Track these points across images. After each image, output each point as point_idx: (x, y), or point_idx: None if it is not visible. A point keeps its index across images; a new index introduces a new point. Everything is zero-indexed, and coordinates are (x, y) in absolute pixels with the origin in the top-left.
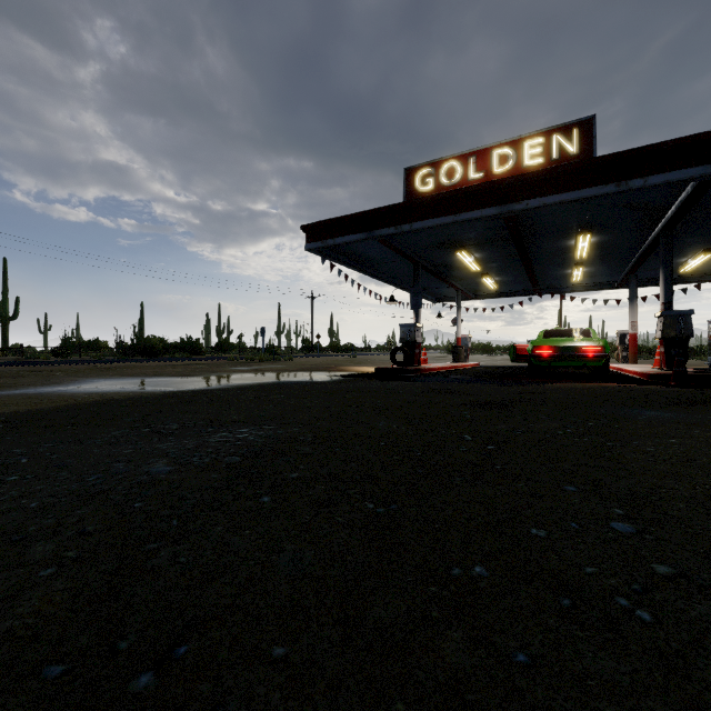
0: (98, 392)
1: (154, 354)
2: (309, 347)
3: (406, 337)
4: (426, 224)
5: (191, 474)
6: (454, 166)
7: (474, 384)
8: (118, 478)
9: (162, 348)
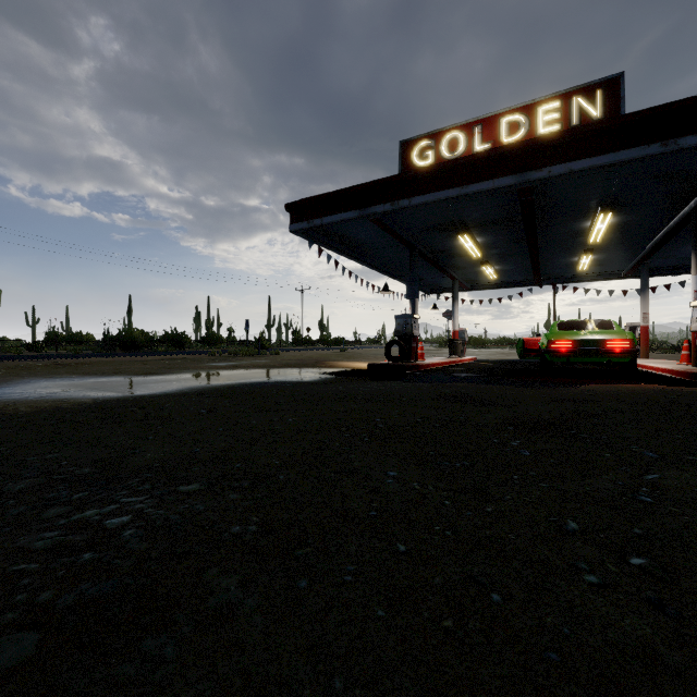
0: (9, 400)
1: (136, 348)
2: (299, 340)
3: (401, 329)
4: (427, 199)
5: None
6: (457, 136)
7: (492, 387)
8: None
9: (145, 341)
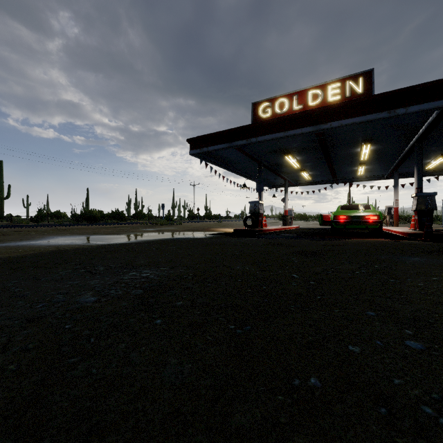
0: (55, 245)
1: (95, 221)
2: (192, 216)
3: (253, 209)
4: (266, 138)
5: (108, 303)
6: (284, 101)
7: (297, 240)
8: (57, 305)
9: (100, 216)
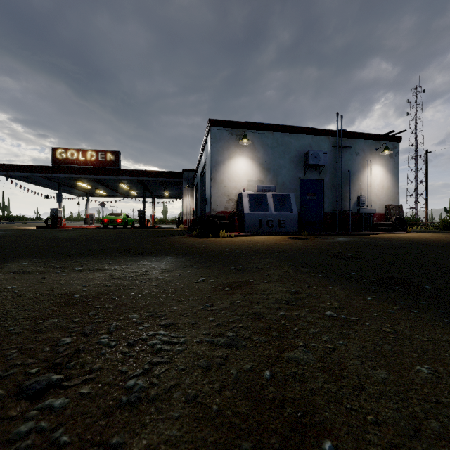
0: None
1: None
2: None
3: (53, 214)
4: (58, 175)
5: None
6: (74, 152)
7: None
8: None
9: None
